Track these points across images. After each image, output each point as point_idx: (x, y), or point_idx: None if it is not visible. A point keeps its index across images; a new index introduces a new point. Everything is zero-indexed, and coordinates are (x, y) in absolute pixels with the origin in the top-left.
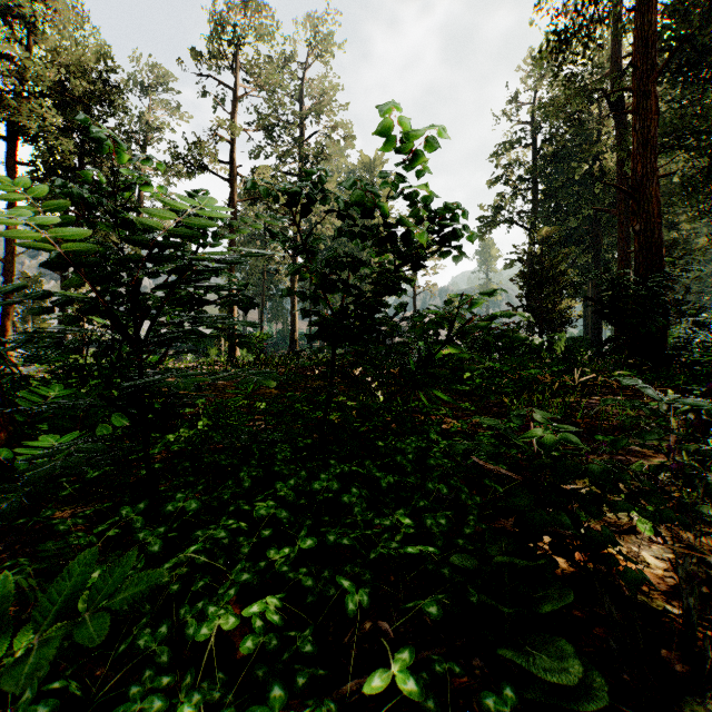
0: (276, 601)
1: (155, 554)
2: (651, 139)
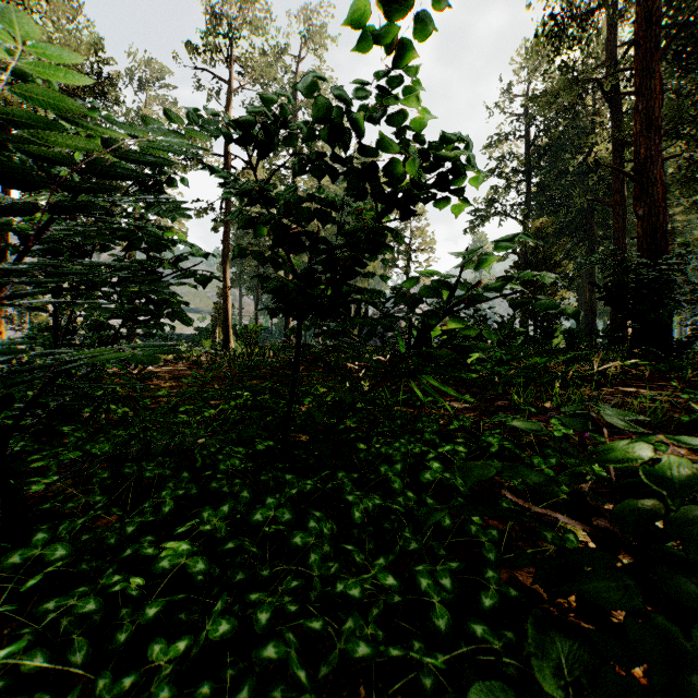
0: None
1: None
2: (655, 120)
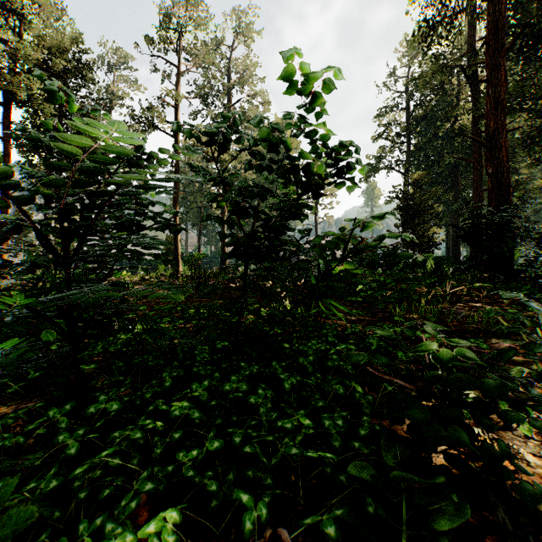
0: (176, 514)
1: (71, 457)
2: (501, 102)
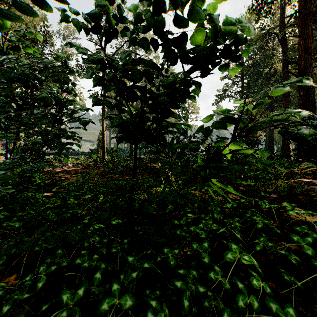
0: None
1: None
2: (308, 48)
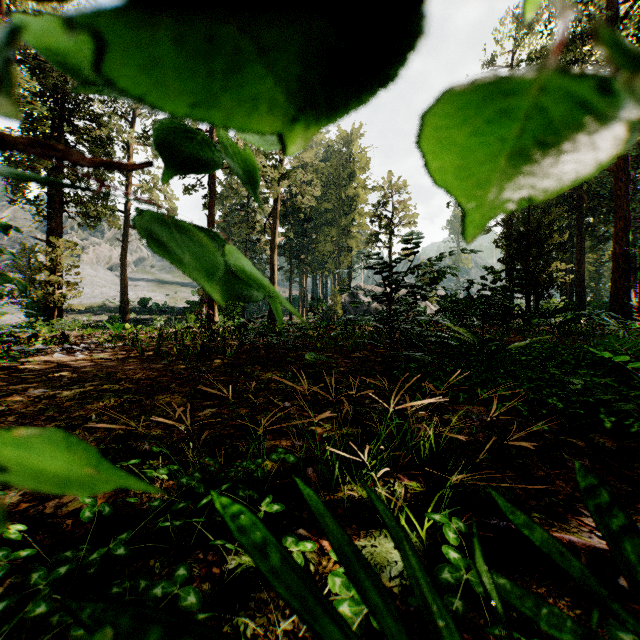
0: None
1: None
2: None
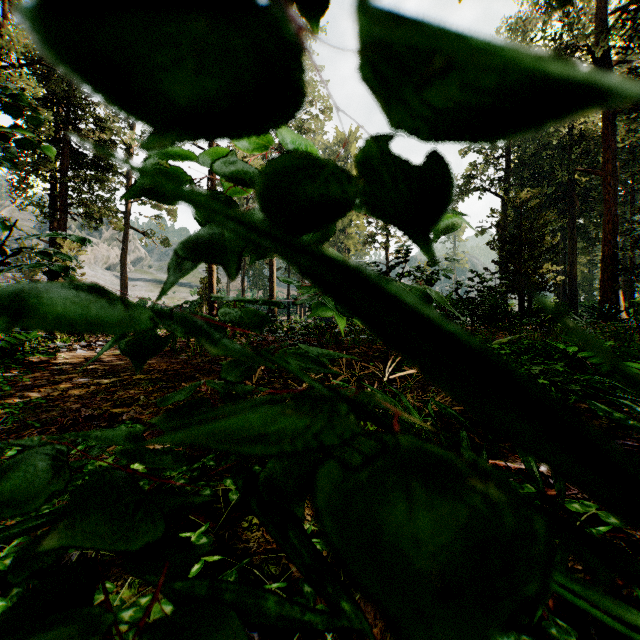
0: None
1: None
2: None
